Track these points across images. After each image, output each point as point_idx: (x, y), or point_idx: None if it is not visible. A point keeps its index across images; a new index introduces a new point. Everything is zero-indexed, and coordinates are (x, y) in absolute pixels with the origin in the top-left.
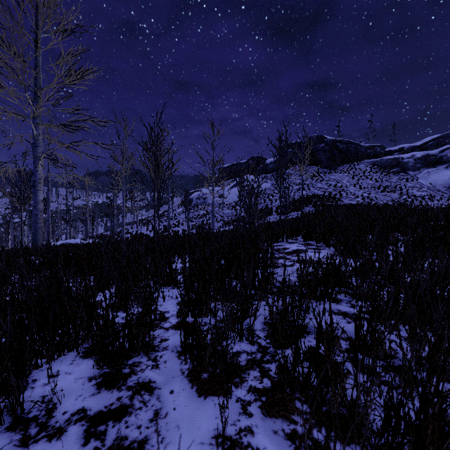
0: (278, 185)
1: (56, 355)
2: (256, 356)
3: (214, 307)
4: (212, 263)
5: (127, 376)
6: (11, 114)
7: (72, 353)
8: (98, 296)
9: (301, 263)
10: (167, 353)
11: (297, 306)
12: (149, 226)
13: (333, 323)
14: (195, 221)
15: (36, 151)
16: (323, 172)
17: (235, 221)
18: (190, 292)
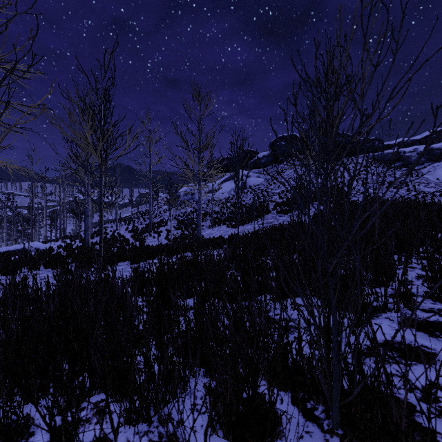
0: (272, 180)
1: None
2: None
3: None
4: None
5: None
6: None
7: None
8: None
9: None
10: None
11: None
12: (130, 224)
13: None
14: (181, 220)
15: None
16: None
17: (226, 220)
18: None
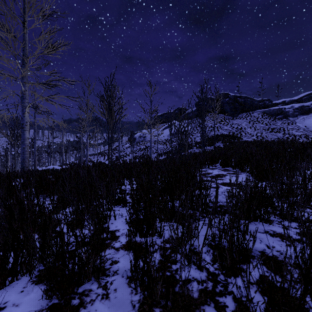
0: (196, 127)
1: (8, 281)
2: (208, 285)
3: (160, 228)
4: (156, 186)
5: (76, 310)
6: (5, 75)
7: (25, 277)
8: (60, 213)
9: (225, 185)
10: (117, 278)
11: (234, 227)
12: (105, 156)
13: (274, 246)
14: (137, 153)
15: (23, 102)
16: (227, 118)
17: (166, 153)
18: (139, 214)
